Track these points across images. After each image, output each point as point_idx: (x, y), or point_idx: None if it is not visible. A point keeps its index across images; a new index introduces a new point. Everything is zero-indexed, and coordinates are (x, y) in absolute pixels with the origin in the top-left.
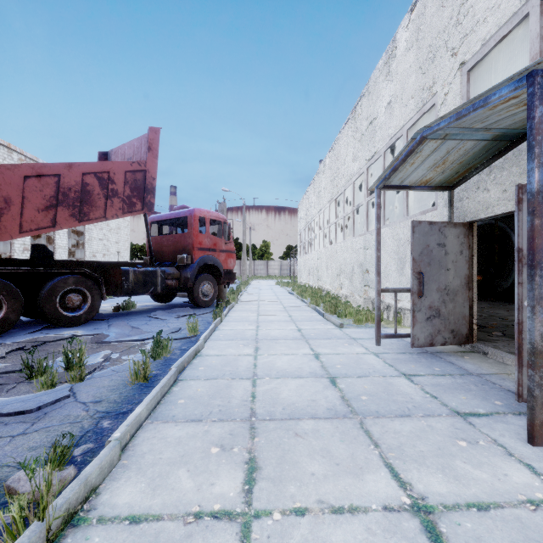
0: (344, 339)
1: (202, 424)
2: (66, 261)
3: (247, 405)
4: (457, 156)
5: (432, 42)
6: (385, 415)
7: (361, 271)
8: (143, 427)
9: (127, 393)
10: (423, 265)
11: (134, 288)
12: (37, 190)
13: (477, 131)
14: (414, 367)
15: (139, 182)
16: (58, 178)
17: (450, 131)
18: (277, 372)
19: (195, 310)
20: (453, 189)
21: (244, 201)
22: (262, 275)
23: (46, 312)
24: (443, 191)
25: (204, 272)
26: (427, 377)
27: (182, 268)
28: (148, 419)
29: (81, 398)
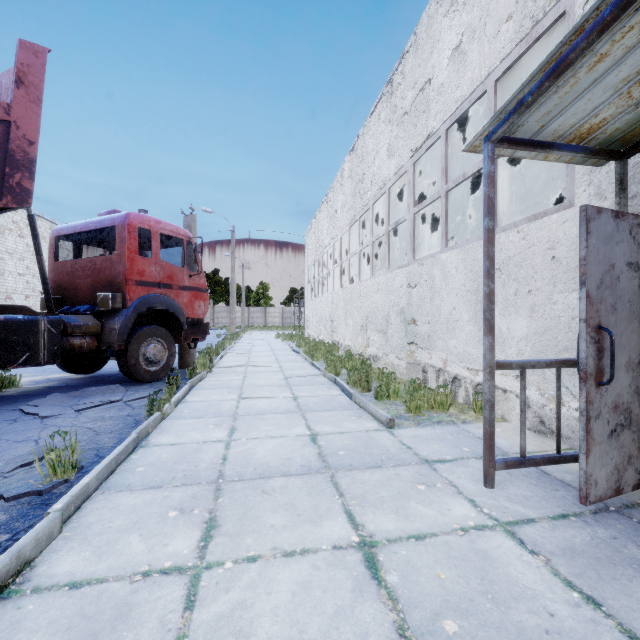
0: (409, 467)
1: None
2: None
3: None
4: None
5: None
6: None
7: (403, 320)
8: None
9: None
10: (605, 311)
11: None
12: None
13: None
14: None
15: None
16: None
17: None
18: None
19: (131, 388)
20: (628, 157)
21: (233, 227)
22: (259, 324)
23: None
24: (597, 165)
25: (152, 323)
26: None
27: (107, 316)
28: None
29: None
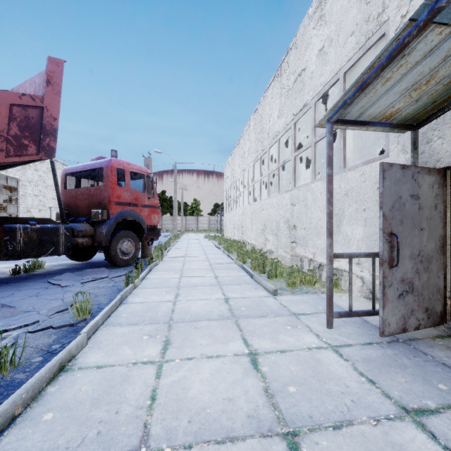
0: (283, 317)
1: None
2: None
3: None
4: None
5: None
6: None
7: (288, 227)
8: None
9: None
10: (395, 224)
11: (24, 249)
12: None
13: None
14: (407, 384)
15: (33, 121)
16: None
17: None
18: (188, 419)
19: (112, 270)
20: (418, 128)
21: (175, 162)
22: (193, 229)
23: None
24: (401, 132)
25: (125, 229)
26: (446, 416)
27: (98, 224)
28: None
29: None
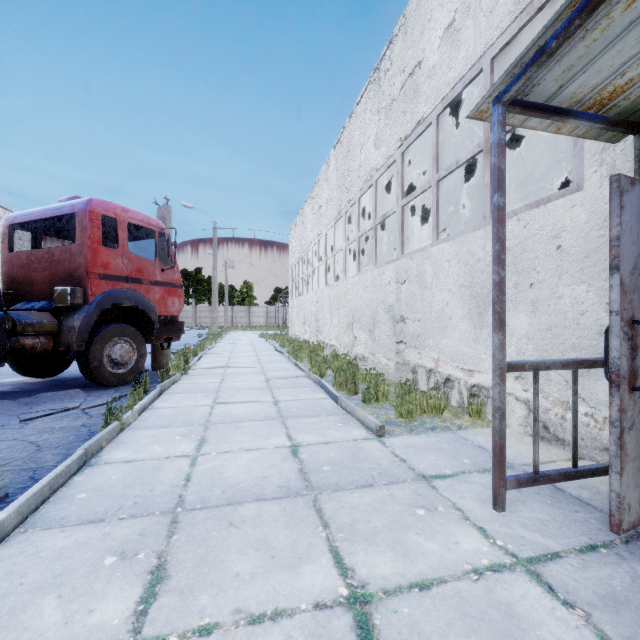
0: (404, 485)
1: None
2: None
3: None
4: None
5: None
6: None
7: (391, 318)
8: None
9: None
10: (638, 302)
11: None
12: None
13: None
14: None
15: None
16: None
17: None
18: None
19: (93, 393)
20: None
21: (215, 223)
22: (243, 324)
23: None
24: (612, 141)
25: (120, 321)
26: None
27: (66, 313)
28: None
29: None
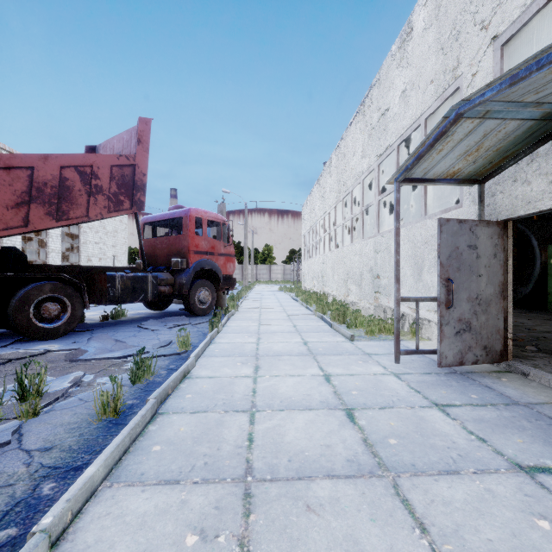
0: (357, 355)
1: (178, 489)
2: (44, 266)
3: (241, 454)
4: (495, 141)
5: (456, 18)
6: (425, 471)
7: (371, 276)
8: (97, 494)
9: (89, 434)
10: (452, 271)
11: (121, 295)
12: (6, 184)
13: (524, 108)
14: (446, 394)
15: (127, 178)
16: (32, 171)
17: (492, 106)
18: (280, 401)
19: (191, 318)
20: (483, 183)
21: (246, 203)
22: (265, 280)
23: (17, 324)
24: (470, 185)
25: (202, 278)
26: (464, 408)
27: (177, 273)
28: (107, 480)
29: (28, 443)
